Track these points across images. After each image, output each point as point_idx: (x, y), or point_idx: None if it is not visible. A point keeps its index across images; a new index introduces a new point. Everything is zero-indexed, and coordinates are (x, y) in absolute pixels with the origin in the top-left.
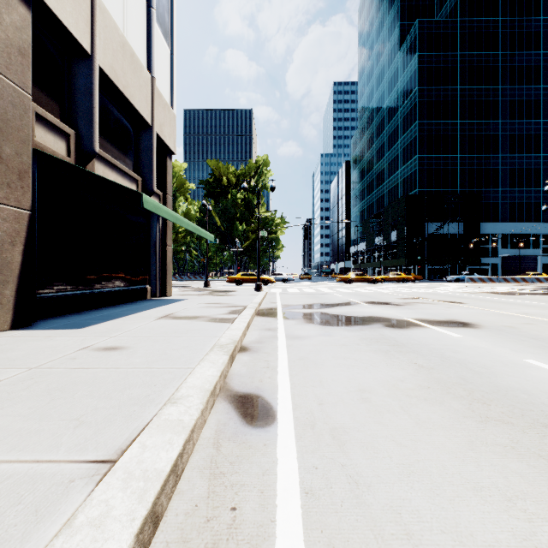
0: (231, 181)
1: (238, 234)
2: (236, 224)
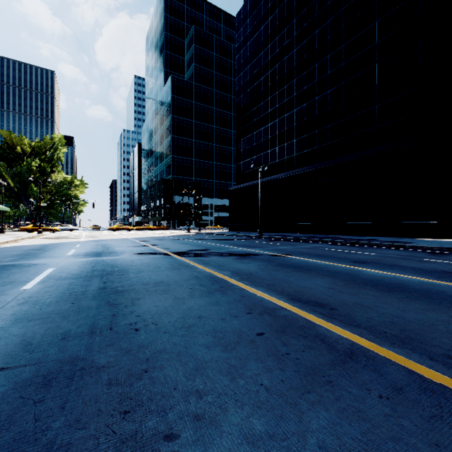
0: (26, 151)
1: (33, 194)
2: (31, 186)
